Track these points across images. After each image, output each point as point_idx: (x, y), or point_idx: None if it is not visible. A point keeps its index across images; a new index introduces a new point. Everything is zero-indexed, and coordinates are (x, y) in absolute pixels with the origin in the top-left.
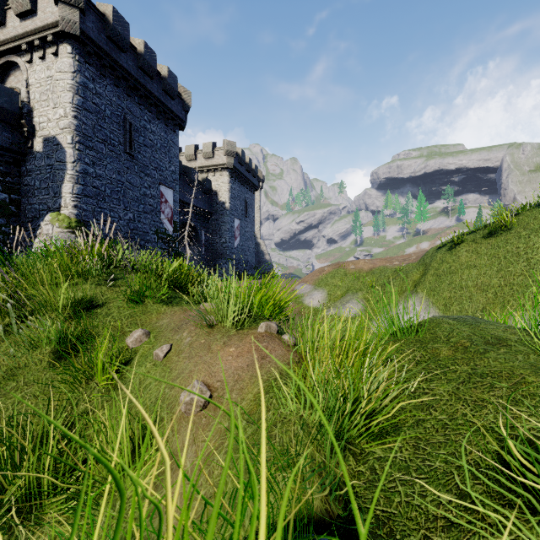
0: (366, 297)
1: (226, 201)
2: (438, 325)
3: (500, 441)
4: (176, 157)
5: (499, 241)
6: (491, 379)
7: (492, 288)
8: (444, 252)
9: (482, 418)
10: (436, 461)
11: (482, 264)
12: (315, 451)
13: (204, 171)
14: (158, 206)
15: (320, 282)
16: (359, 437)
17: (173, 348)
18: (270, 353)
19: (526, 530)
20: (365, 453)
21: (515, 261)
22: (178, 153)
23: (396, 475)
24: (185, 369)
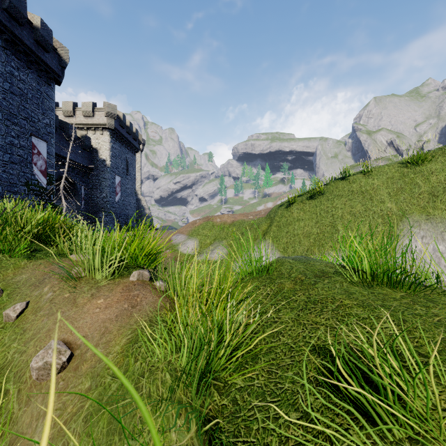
0: (229, 244)
1: (107, 159)
2: (282, 264)
3: (331, 356)
4: (51, 110)
5: (317, 202)
6: (321, 304)
7: (313, 235)
8: (283, 209)
9: (317, 339)
10: (286, 383)
11: (306, 218)
12: (182, 395)
13: (84, 129)
14: (28, 157)
15: (193, 232)
16: (223, 370)
17: (30, 305)
18: (141, 301)
19: (355, 434)
20: (228, 385)
21: (326, 216)
22: (53, 107)
23: (254, 403)
24: (42, 328)
